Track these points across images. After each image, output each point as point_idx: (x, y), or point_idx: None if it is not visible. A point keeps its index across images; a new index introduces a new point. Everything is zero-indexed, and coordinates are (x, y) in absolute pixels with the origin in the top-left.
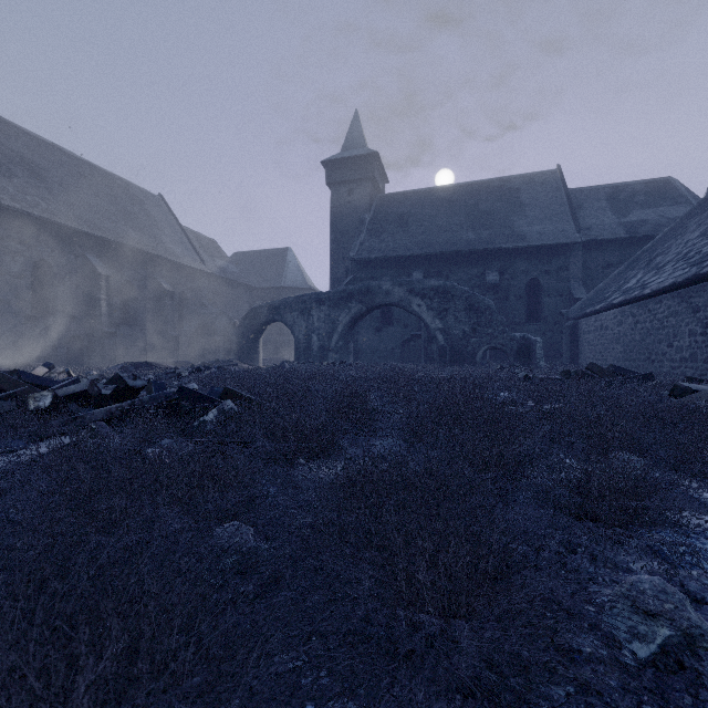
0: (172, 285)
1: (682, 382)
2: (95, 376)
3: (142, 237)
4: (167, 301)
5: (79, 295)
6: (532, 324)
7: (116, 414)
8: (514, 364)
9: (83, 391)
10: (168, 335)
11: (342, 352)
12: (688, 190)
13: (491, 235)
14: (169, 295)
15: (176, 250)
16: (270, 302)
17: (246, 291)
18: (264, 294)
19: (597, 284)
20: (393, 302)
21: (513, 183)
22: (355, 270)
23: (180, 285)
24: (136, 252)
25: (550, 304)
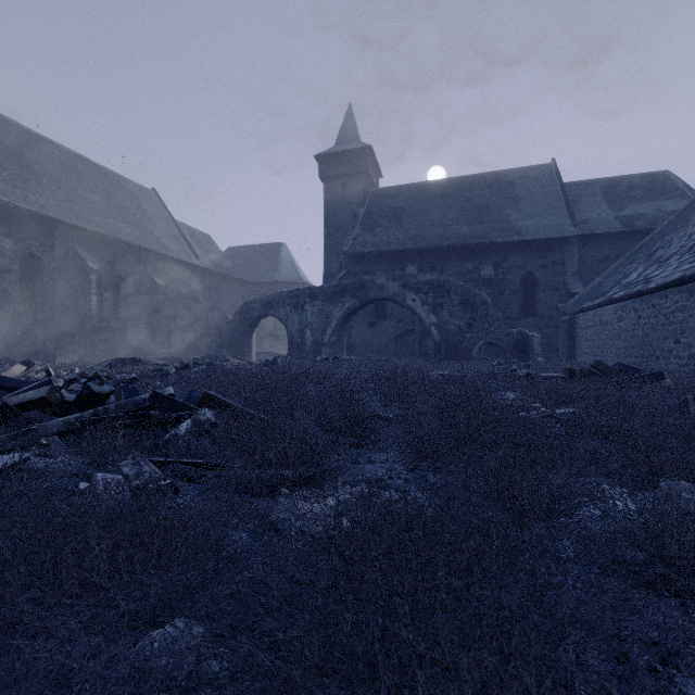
0: (164, 280)
1: (694, 381)
2: (73, 376)
3: (134, 231)
4: (159, 296)
5: (69, 290)
6: (527, 319)
7: (75, 425)
8: (512, 360)
9: (41, 398)
10: (161, 330)
11: (335, 347)
12: (685, 184)
13: (486, 229)
14: (162, 290)
15: (169, 244)
16: (263, 297)
17: (239, 286)
18: (258, 289)
19: (594, 279)
20: (387, 297)
21: (508, 177)
22: (349, 264)
23: (173, 280)
24: (128, 246)
25: (545, 299)
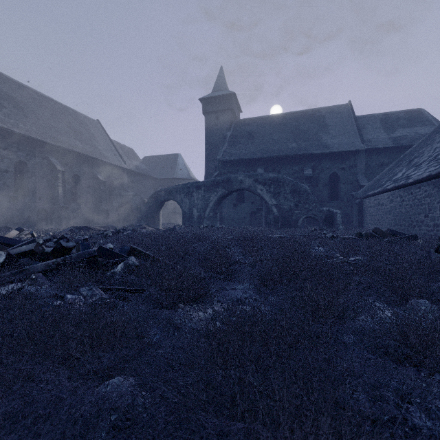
0: (104, 177)
1: (436, 240)
2: (48, 237)
3: (85, 146)
4: (101, 187)
5: (44, 183)
6: (333, 202)
7: (52, 267)
8: (323, 227)
9: (31, 250)
10: (102, 209)
11: (212, 219)
12: (432, 117)
13: (307, 145)
14: (103, 183)
15: (107, 155)
16: (166, 188)
17: (152, 181)
18: (163, 183)
19: (375, 176)
20: (245, 188)
21: (321, 112)
22: (221, 167)
23: (110, 177)
24: (81, 156)
25: (344, 189)
